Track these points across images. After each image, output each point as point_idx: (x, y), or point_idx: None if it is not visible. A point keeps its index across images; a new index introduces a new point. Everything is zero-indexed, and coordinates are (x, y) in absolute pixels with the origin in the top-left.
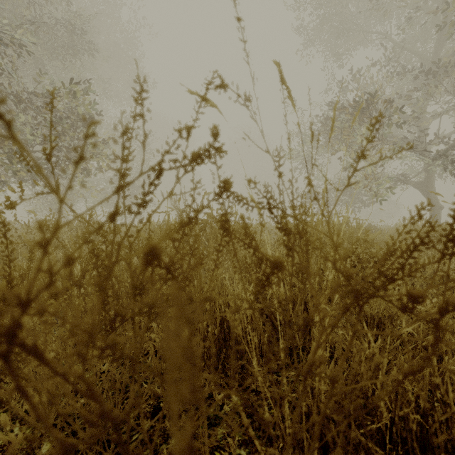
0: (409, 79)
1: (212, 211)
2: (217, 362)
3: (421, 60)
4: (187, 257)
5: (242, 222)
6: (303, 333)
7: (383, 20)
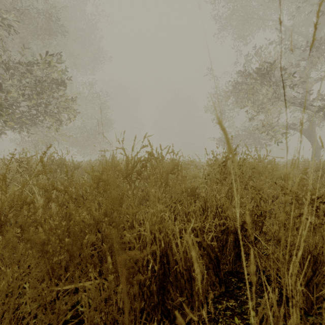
0: (296, 54)
1: (152, 150)
2: (157, 299)
3: (306, 39)
4: (130, 190)
5: (178, 160)
6: (234, 259)
7: (277, 11)
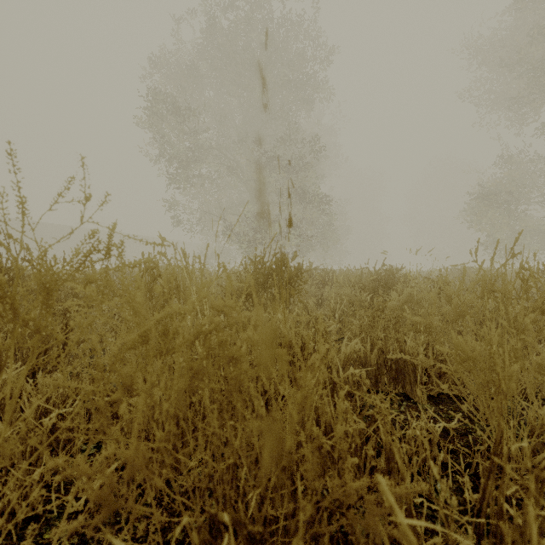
0: None
1: None
2: None
3: None
4: None
5: None
6: None
7: None
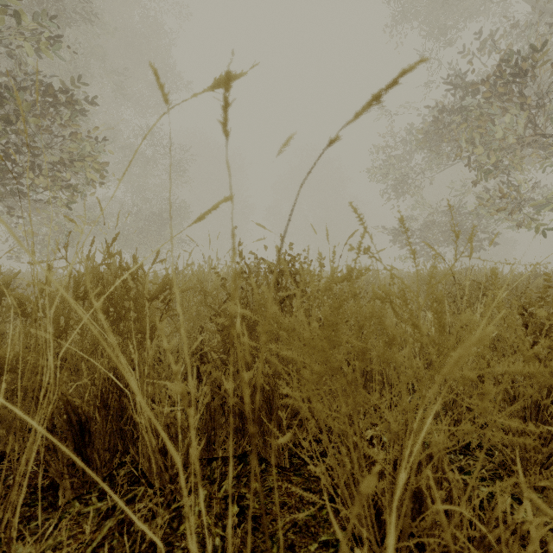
0: None
1: None
2: None
3: None
4: None
5: None
6: None
7: None
